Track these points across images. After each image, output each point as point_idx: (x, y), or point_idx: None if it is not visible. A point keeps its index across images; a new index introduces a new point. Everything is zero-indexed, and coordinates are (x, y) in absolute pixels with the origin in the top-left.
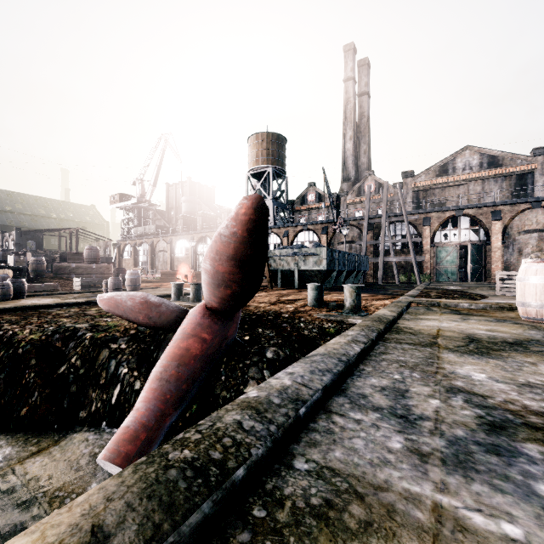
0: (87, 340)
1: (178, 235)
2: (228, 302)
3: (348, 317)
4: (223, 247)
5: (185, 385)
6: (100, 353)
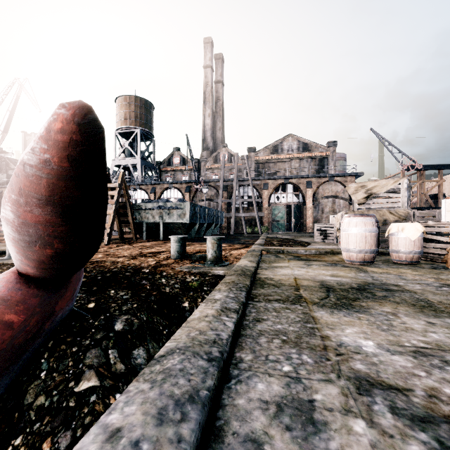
0: None
1: None
2: (50, 265)
3: (210, 268)
4: (30, 184)
5: None
6: None
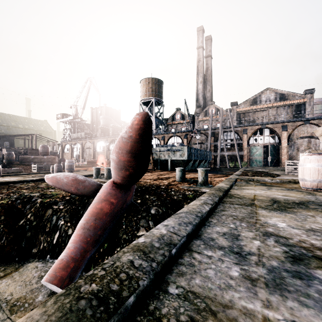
0: (38, 203)
1: (98, 138)
2: (127, 179)
3: (200, 188)
4: (124, 145)
5: (100, 232)
6: (46, 211)
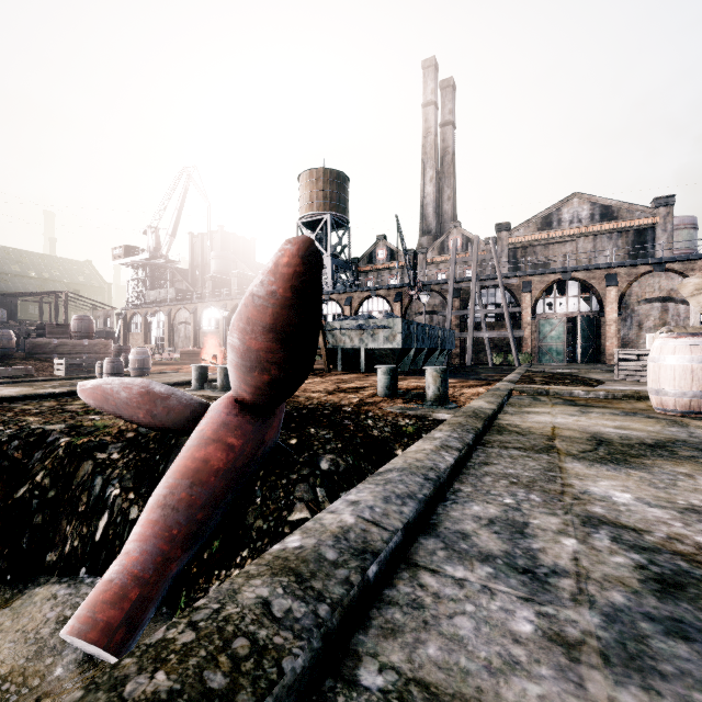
0: (62, 448)
1: (206, 301)
2: (265, 392)
3: (431, 411)
4: (257, 314)
5: (201, 514)
6: (80, 466)
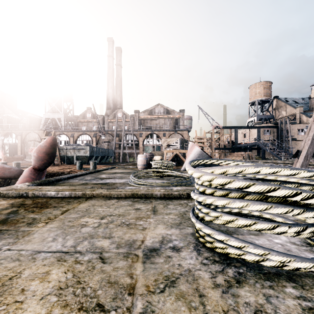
0: None
1: None
2: (42, 165)
3: None
4: (42, 149)
5: None
6: None
